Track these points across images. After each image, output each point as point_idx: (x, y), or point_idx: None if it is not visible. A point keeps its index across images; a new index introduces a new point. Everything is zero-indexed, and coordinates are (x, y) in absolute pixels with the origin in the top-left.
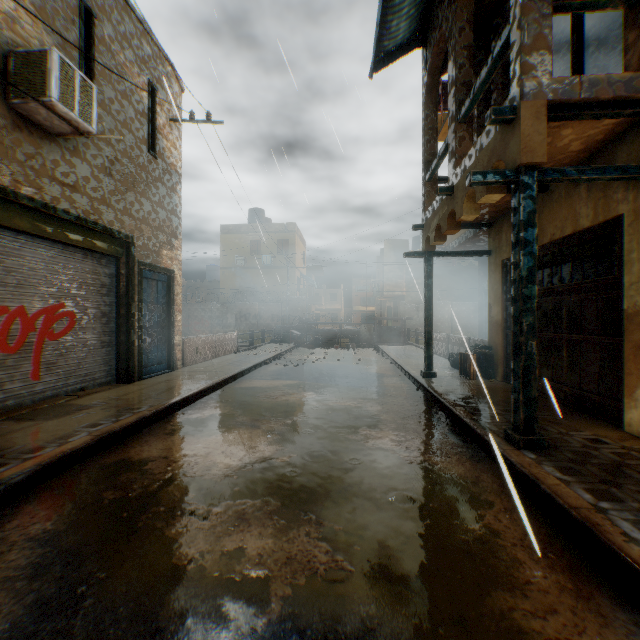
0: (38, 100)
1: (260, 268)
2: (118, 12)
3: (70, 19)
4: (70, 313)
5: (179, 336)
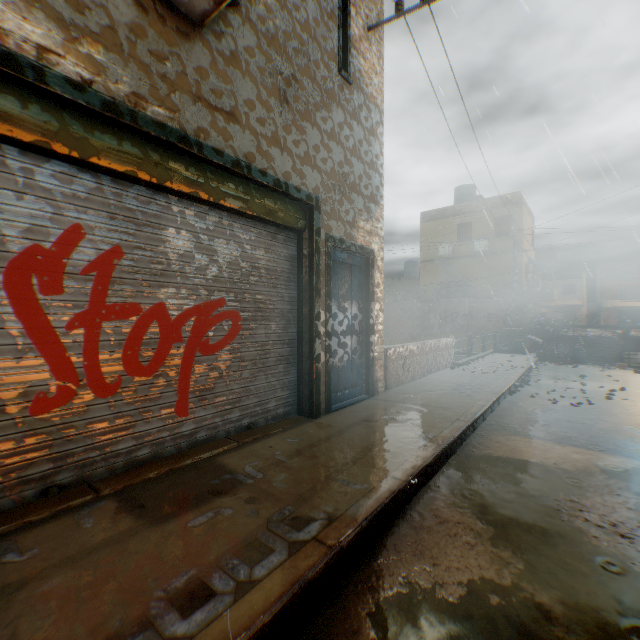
0: None
1: (470, 257)
2: None
3: None
4: (232, 313)
5: (380, 346)
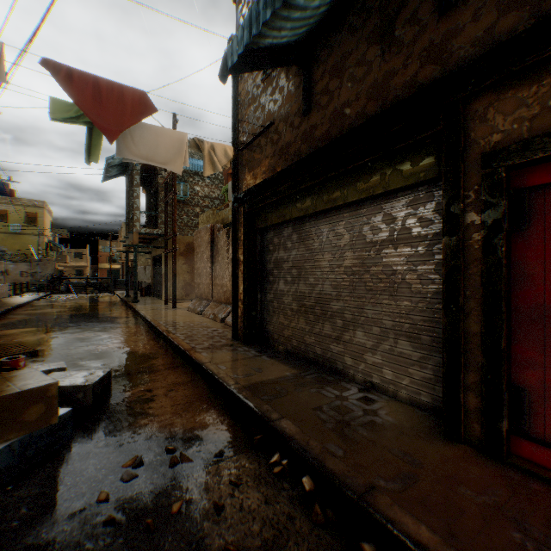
0: None
1: (8, 233)
2: None
3: None
4: None
5: None
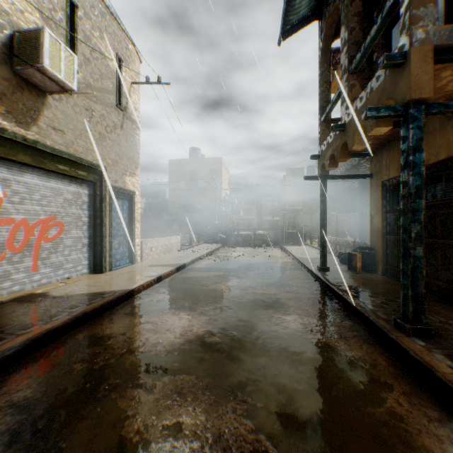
0: (34, 66)
1: (197, 190)
2: (94, 4)
3: (59, 9)
4: (60, 223)
5: (138, 239)
